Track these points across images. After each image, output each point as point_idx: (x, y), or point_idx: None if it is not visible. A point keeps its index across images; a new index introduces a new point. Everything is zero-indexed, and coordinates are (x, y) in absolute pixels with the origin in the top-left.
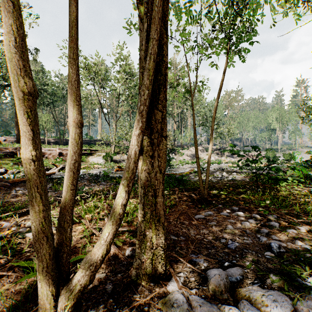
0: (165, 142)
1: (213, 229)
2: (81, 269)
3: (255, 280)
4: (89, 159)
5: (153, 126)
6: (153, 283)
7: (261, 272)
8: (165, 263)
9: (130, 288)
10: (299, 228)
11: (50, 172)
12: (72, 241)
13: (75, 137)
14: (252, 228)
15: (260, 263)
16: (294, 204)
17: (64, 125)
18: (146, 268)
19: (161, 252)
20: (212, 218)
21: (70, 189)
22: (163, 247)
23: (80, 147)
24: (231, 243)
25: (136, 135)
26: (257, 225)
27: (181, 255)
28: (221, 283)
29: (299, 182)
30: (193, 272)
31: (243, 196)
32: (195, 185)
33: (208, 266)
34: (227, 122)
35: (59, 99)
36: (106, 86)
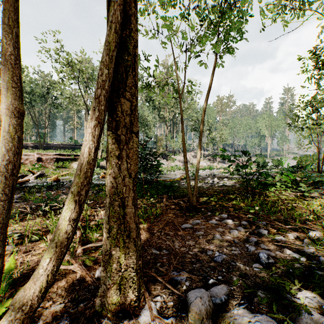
0: (137, 140)
1: (200, 240)
2: (11, 310)
3: (241, 299)
4: (73, 165)
5: (120, 118)
6: (122, 313)
7: (248, 290)
8: (137, 286)
9: (92, 323)
10: (287, 235)
11: (24, 180)
12: (32, 262)
13: (10, 129)
14: (240, 237)
15: (247, 278)
16: (282, 209)
17: (45, 128)
18: (112, 296)
19: (132, 274)
20: (200, 227)
21: (0, 200)
22: (134, 268)
23: (18, 143)
24: (218, 254)
25: (91, 127)
26: (246, 234)
27: (161, 273)
28: (202, 308)
29: (286, 187)
30: (172, 294)
31: (233, 202)
32: (185, 192)
33: (190, 285)
34: (219, 128)
35: (39, 99)
36: (91, 86)
